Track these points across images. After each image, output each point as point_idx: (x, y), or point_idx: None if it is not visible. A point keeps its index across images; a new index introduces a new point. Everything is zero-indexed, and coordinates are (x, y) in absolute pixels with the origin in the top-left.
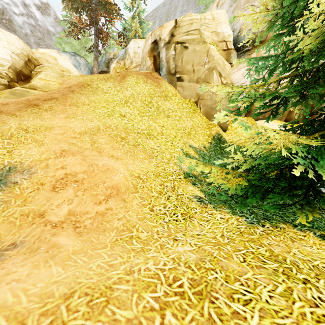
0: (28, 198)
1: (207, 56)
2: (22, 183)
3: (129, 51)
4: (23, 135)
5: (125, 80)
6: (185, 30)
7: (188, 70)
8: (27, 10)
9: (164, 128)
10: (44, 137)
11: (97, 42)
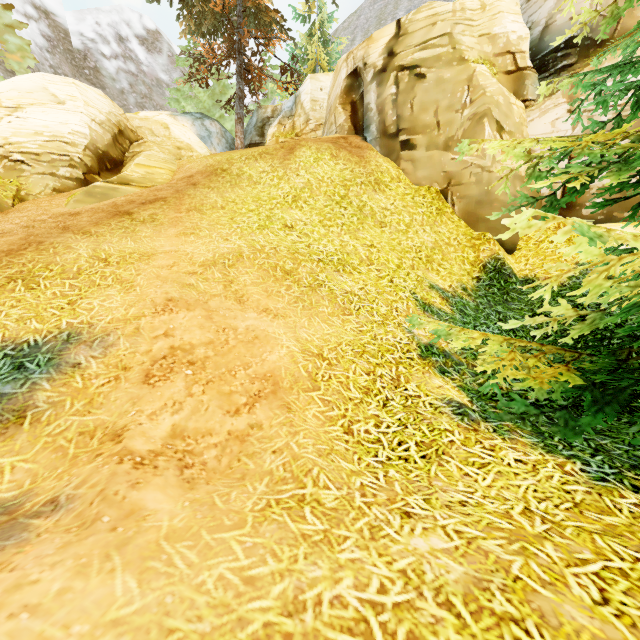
0: (96, 398)
1: (470, 89)
2: (88, 365)
3: (303, 99)
4: (99, 270)
5: (294, 156)
6: (418, 39)
7: (426, 124)
8: (124, 47)
9: (375, 249)
10: (136, 273)
11: (242, 88)
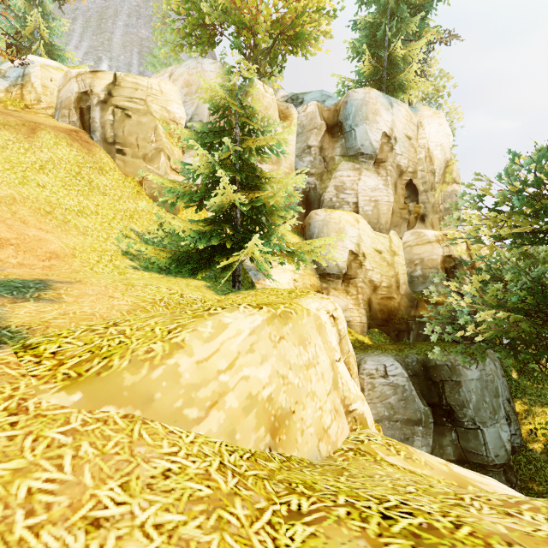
0: None
1: (155, 134)
2: None
3: (33, 80)
4: None
5: (37, 136)
6: (127, 94)
7: (132, 143)
8: None
9: (100, 207)
10: None
11: None
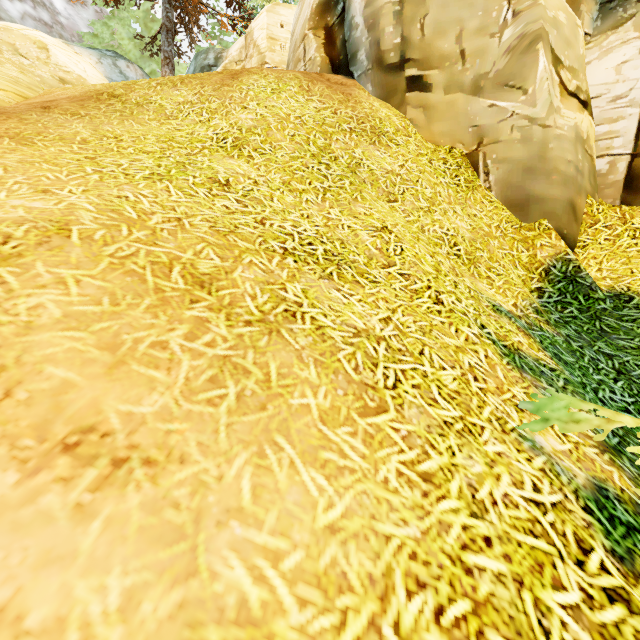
0: None
1: (512, 0)
2: None
3: (256, 36)
4: None
5: (239, 82)
6: None
7: (443, 54)
8: None
9: (391, 234)
10: None
11: (171, 18)
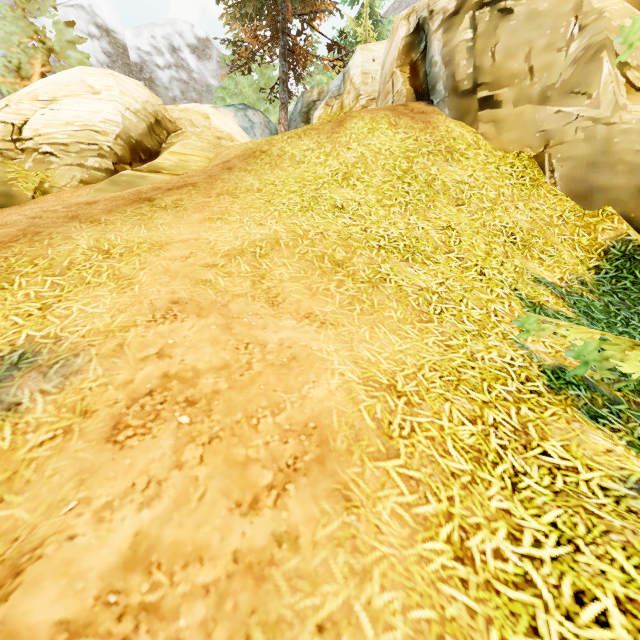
0: (22, 470)
1: (579, 16)
2: (30, 406)
3: (352, 74)
4: (94, 264)
5: (344, 129)
6: None
7: (513, 73)
8: (177, 57)
9: (453, 231)
10: (140, 267)
11: (286, 71)
